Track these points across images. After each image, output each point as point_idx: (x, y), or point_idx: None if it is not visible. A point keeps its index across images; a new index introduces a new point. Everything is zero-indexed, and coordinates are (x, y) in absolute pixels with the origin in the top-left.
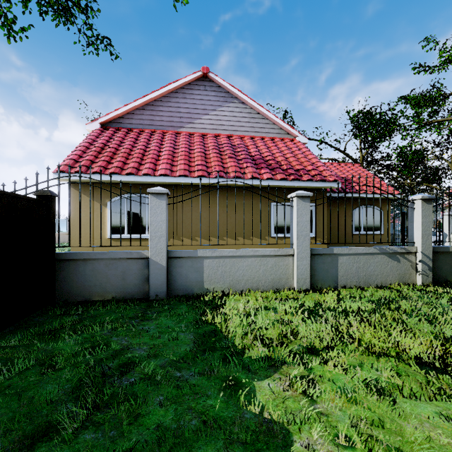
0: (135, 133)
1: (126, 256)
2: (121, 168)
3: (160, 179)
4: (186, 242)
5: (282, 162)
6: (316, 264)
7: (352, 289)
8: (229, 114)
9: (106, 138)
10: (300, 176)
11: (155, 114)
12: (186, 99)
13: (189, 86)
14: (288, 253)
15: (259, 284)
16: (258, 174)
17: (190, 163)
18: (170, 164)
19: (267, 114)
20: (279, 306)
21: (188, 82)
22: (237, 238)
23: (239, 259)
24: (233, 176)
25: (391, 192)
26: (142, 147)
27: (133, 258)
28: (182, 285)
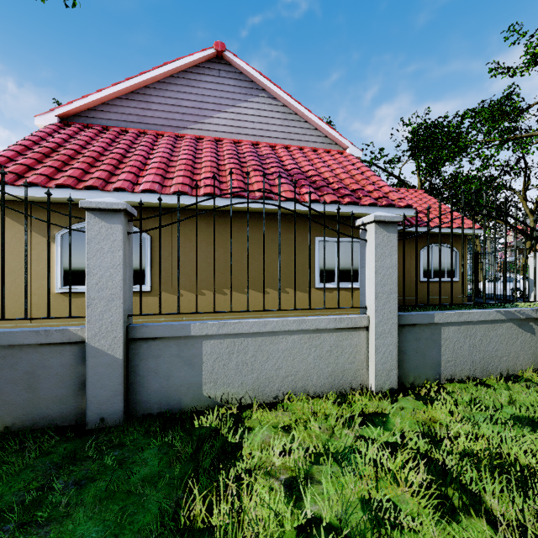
0: (112, 132)
1: (37, 339)
2: (78, 179)
3: (143, 198)
4: (186, 297)
5: (330, 179)
6: (405, 342)
7: (465, 383)
8: (254, 112)
9: (64, 136)
10: (358, 198)
11: (145, 106)
12: (191, 88)
13: (196, 69)
14: (359, 324)
15: (307, 382)
16: (298, 194)
17: (193, 176)
18: (161, 176)
19: (307, 115)
20: (354, 442)
21: (195, 64)
22: (266, 290)
23: (271, 338)
24: (259, 196)
25: (470, 226)
26: (119, 151)
27: (52, 342)
28: (159, 393)
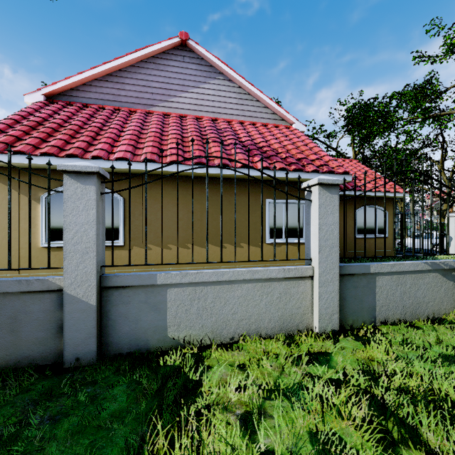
0: (91, 108)
1: (19, 287)
2: (61, 148)
3: (117, 165)
4: (154, 251)
5: (279, 150)
6: (345, 290)
7: (397, 325)
8: (213, 92)
9: (49, 112)
10: (302, 166)
11: (120, 87)
12: (159, 72)
13: (164, 55)
14: (305, 273)
15: (260, 325)
16: (251, 162)
17: (161, 146)
18: (133, 146)
19: (259, 95)
20: (301, 379)
21: (163, 51)
22: (223, 245)
23: (228, 286)
24: (218, 164)
25: (397, 190)
26: (97, 125)
27: (32, 291)
28: (128, 335)
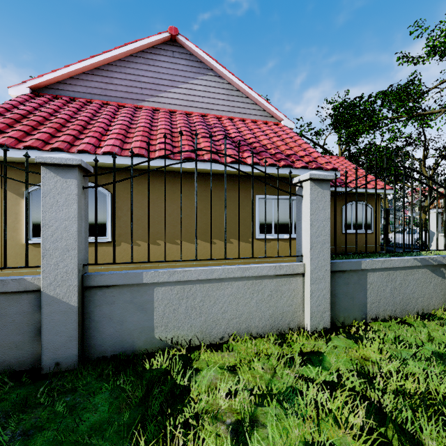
0: (78, 102)
1: None
2: (45, 141)
3: (104, 159)
4: (143, 247)
5: (268, 146)
6: (336, 286)
7: (388, 322)
8: (203, 88)
9: (34, 105)
10: (292, 162)
11: (108, 81)
12: (148, 66)
13: (153, 50)
14: (296, 270)
15: (250, 324)
16: (240, 157)
17: (150, 141)
18: (121, 141)
19: (248, 92)
20: (294, 382)
21: (152, 45)
22: (213, 241)
23: (218, 284)
24: (207, 159)
25: (383, 187)
26: (84, 119)
27: (8, 291)
28: (113, 337)
